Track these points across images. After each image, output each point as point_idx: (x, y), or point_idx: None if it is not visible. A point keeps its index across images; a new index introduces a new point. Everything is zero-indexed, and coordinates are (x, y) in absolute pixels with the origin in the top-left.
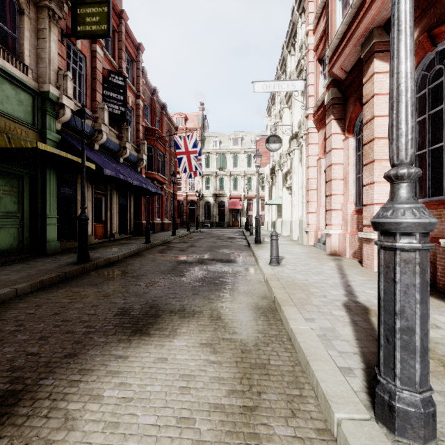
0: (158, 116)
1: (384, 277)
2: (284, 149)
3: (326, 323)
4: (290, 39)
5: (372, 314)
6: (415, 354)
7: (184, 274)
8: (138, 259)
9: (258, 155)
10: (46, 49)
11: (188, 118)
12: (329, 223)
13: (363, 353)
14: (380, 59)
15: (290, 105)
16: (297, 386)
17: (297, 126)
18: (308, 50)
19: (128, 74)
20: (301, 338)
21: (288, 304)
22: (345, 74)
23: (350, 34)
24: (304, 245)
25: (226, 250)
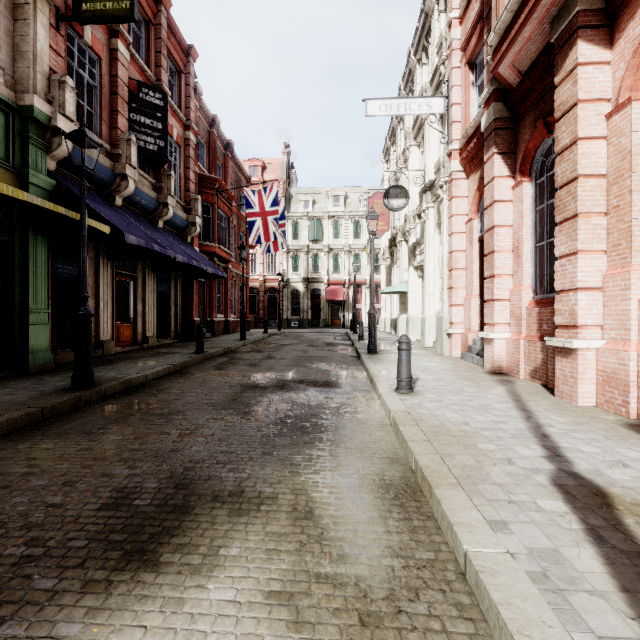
0: (219, 159)
1: None
2: (410, 208)
3: (536, 536)
4: (420, 40)
5: (620, 508)
6: None
7: (251, 411)
8: (179, 381)
9: (373, 215)
10: (28, 38)
11: (267, 166)
12: (489, 322)
13: None
14: (588, 40)
15: (421, 141)
16: None
17: (432, 172)
18: (451, 49)
19: (173, 93)
20: (497, 588)
21: (445, 482)
22: (518, 77)
23: None
24: (445, 356)
25: (323, 365)
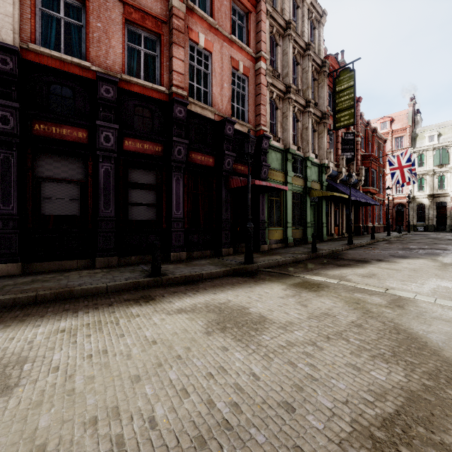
0: (369, 140)
1: None
2: None
3: None
4: None
5: None
6: None
7: (412, 251)
8: (376, 246)
9: None
10: (322, 143)
11: (394, 119)
12: None
13: None
14: None
15: None
16: None
17: None
18: None
19: None
20: None
21: None
22: None
23: None
24: None
25: (443, 246)
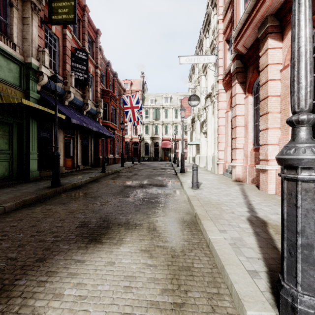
0: (111, 81)
1: (287, 203)
2: (201, 105)
3: (235, 234)
4: (205, 26)
5: (269, 227)
6: (314, 265)
7: (129, 196)
8: (96, 184)
9: (183, 109)
10: (29, 32)
11: (133, 83)
12: (234, 158)
13: (265, 258)
14: (272, 38)
15: (206, 73)
16: (215, 286)
17: (210, 89)
18: (219, 33)
19: (90, 51)
20: (217, 246)
21: (206, 218)
22: (246, 50)
23: (250, 20)
24: (216, 174)
25: (160, 177)
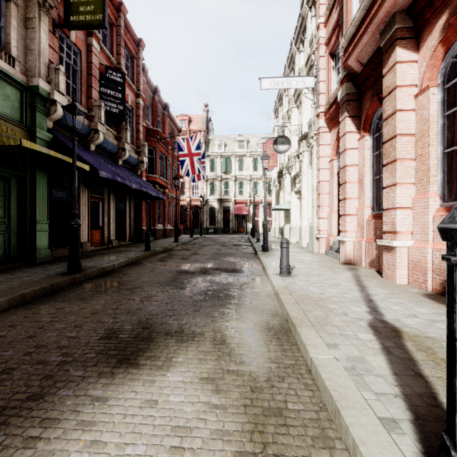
0: (159, 117)
1: None
2: (292, 151)
3: (353, 351)
4: (299, 34)
5: (405, 338)
6: None
7: (185, 287)
8: (136, 269)
9: (265, 156)
10: (35, 40)
11: (192, 120)
12: (343, 229)
13: (407, 395)
14: (403, 47)
15: (299, 104)
16: (325, 445)
17: (306, 127)
18: (319, 44)
19: (128, 72)
20: (325, 373)
21: (304, 324)
22: (361, 67)
23: (369, 19)
24: (314, 253)
25: (231, 258)
